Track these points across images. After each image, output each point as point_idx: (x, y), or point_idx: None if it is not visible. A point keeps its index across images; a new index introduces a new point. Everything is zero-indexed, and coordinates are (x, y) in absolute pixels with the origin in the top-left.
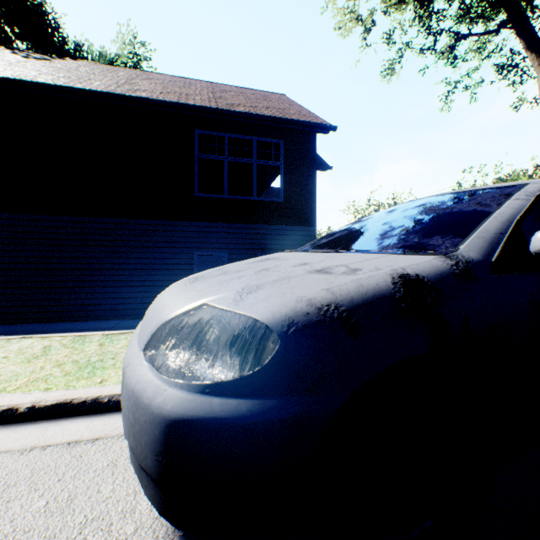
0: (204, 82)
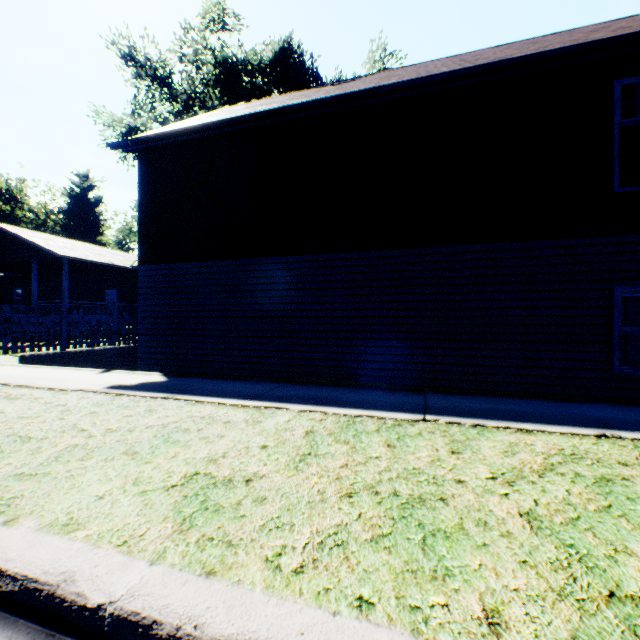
0: (539, 38)
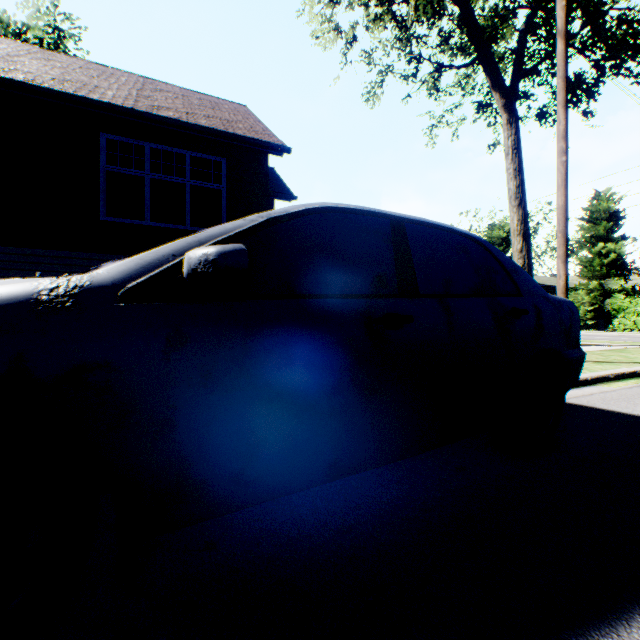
0: (136, 76)
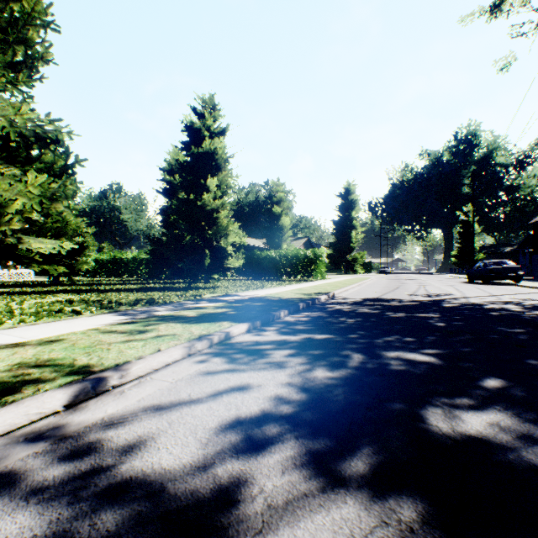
0: None
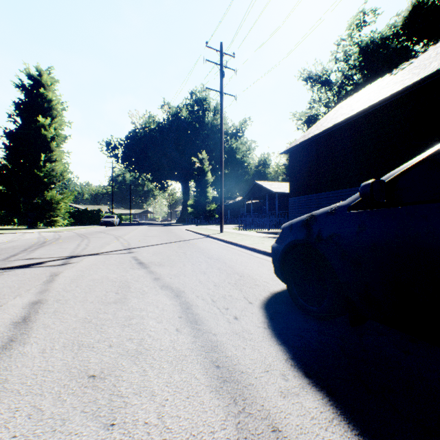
0: None
